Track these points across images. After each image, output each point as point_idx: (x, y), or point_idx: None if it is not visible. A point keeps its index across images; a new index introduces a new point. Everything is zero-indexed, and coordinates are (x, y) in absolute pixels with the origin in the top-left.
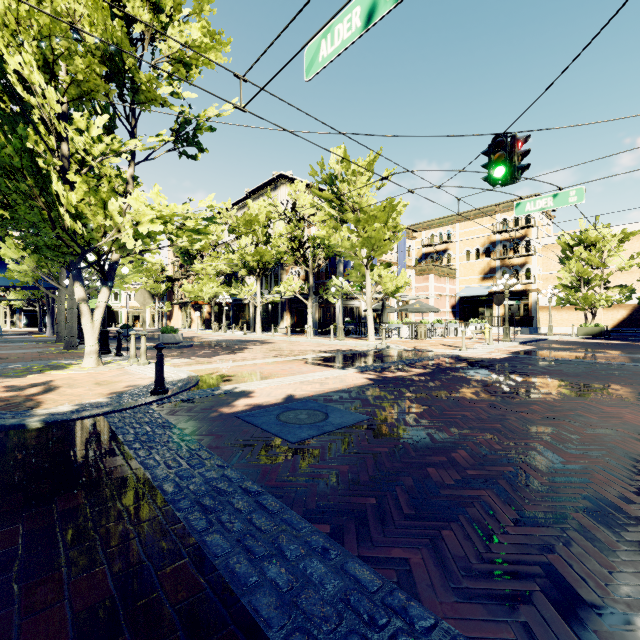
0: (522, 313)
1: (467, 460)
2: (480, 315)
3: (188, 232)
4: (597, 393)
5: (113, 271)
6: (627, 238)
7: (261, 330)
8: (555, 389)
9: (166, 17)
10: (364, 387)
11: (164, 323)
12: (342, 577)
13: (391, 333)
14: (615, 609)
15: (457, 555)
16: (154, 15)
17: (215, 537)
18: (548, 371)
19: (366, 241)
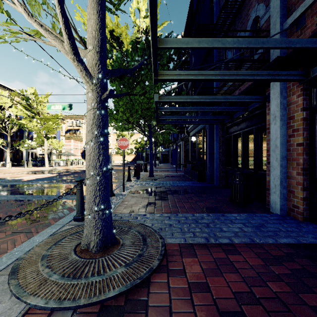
0: None
1: None
2: None
3: None
4: None
5: None
6: (132, 135)
7: None
8: None
9: None
10: (56, 176)
11: None
12: (67, 183)
13: (55, 164)
14: None
15: None
16: None
17: (49, 184)
18: None
19: (45, 128)
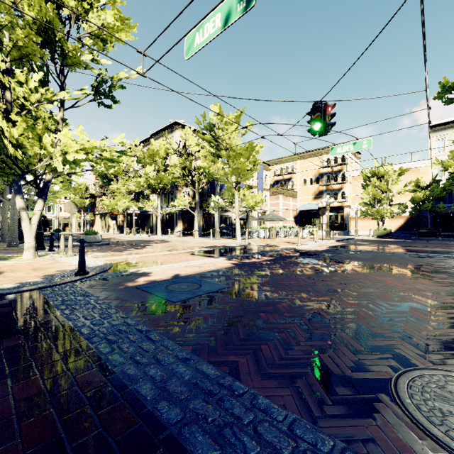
0: (339, 221)
1: (286, 308)
2: (313, 223)
3: (106, 161)
4: (375, 269)
5: (47, 188)
6: (403, 173)
7: (161, 233)
8: (350, 267)
9: (88, 4)
10: (228, 268)
11: (88, 229)
12: (195, 372)
13: (252, 235)
14: (350, 377)
15: (268, 357)
16: (78, 2)
17: (115, 356)
18: (349, 257)
19: (235, 171)
